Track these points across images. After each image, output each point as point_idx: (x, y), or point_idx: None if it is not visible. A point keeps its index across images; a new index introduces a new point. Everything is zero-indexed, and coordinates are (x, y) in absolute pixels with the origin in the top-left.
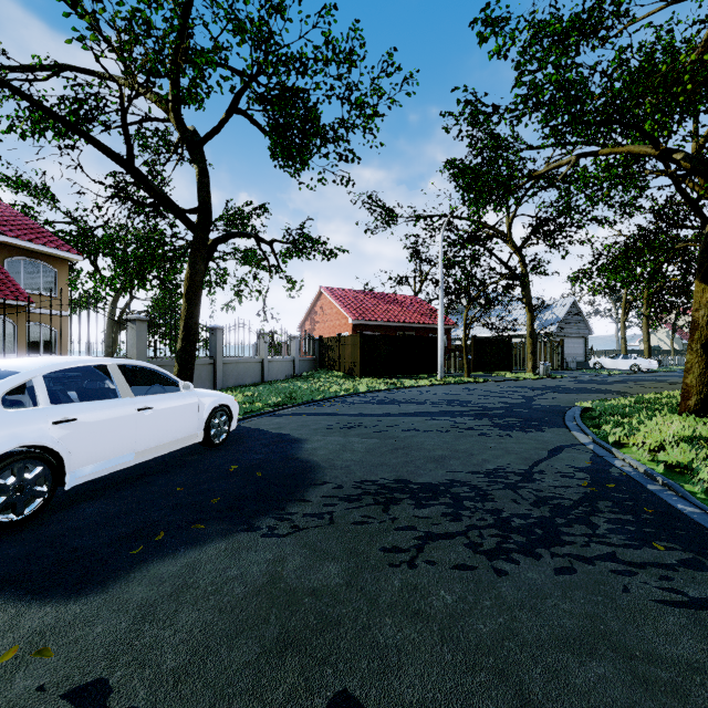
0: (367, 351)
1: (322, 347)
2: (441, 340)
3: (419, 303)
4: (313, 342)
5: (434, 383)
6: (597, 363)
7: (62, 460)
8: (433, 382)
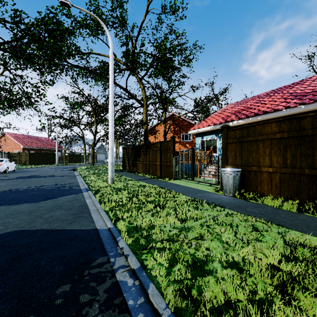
0: (32, 157)
1: (10, 156)
2: (57, 154)
3: (50, 141)
4: (5, 154)
5: (54, 165)
6: (106, 160)
7: (8, 168)
8: (54, 165)
